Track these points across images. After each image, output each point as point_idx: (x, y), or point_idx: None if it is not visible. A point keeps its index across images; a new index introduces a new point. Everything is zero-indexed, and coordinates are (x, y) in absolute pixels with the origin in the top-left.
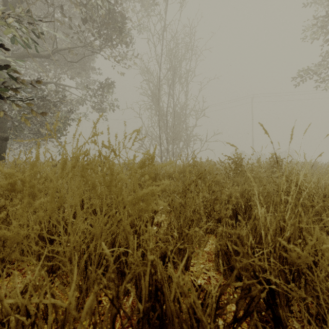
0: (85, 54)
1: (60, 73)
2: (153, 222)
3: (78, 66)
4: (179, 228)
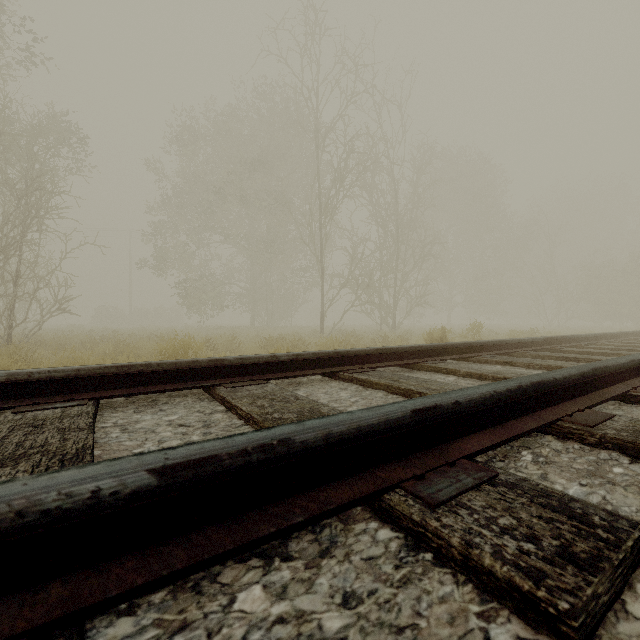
0: None
1: None
2: None
3: None
4: None
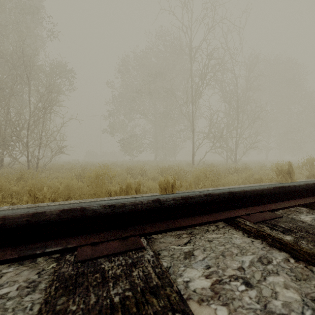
0: None
1: None
2: None
3: None
4: None
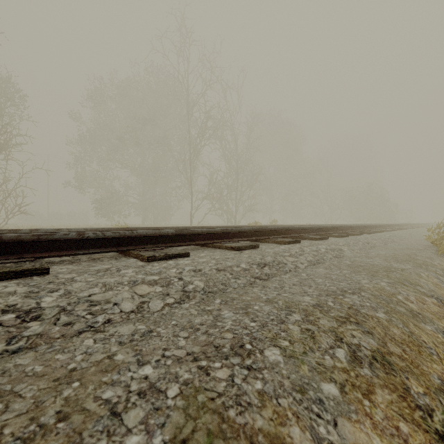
0: None
1: None
2: None
3: None
4: None
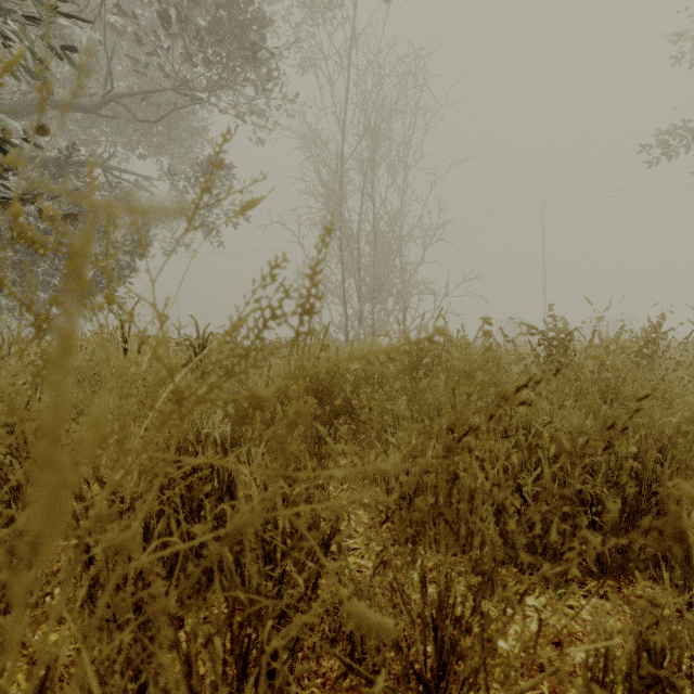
0: (179, 104)
1: (125, 146)
2: (319, 575)
3: (164, 132)
4: (420, 596)
